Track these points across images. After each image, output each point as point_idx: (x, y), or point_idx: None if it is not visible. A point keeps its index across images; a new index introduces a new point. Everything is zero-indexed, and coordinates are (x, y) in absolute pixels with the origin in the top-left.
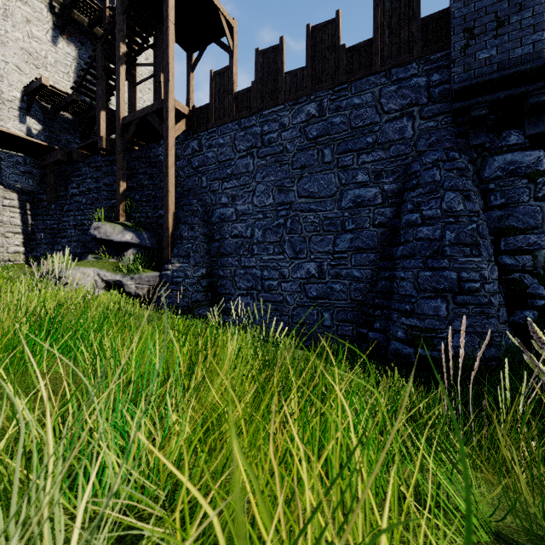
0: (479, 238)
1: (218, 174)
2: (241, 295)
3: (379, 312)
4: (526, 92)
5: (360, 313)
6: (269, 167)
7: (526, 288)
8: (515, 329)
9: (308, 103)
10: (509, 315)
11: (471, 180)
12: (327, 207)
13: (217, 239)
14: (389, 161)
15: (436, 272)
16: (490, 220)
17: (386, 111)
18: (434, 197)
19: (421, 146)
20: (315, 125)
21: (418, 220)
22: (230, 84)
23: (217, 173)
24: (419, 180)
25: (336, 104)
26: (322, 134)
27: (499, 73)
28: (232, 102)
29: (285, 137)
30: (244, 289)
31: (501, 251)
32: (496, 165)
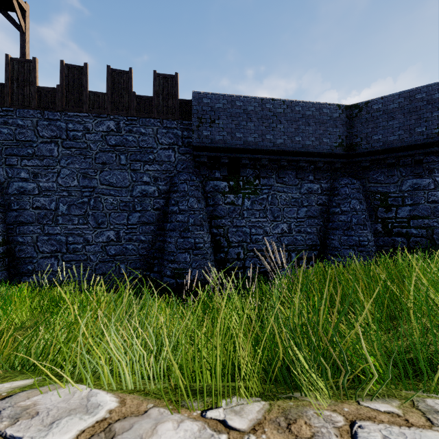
0: (203, 222)
1: (16, 151)
2: (44, 257)
3: (157, 261)
4: (221, 156)
5: (145, 263)
6: (74, 157)
7: (221, 243)
8: (218, 263)
9: (109, 120)
10: (215, 256)
11: (201, 192)
12: (123, 194)
13: (15, 209)
14: (162, 172)
15: (185, 239)
16: (209, 211)
17: (160, 142)
18: (185, 199)
19: (179, 168)
20: (114, 137)
21: (177, 210)
22: (31, 76)
23: (15, 149)
24: (178, 188)
25: (129, 128)
26: (119, 144)
27: (211, 145)
28: (35, 93)
29: (89, 138)
30: (48, 253)
31: (212, 226)
32: (211, 185)
